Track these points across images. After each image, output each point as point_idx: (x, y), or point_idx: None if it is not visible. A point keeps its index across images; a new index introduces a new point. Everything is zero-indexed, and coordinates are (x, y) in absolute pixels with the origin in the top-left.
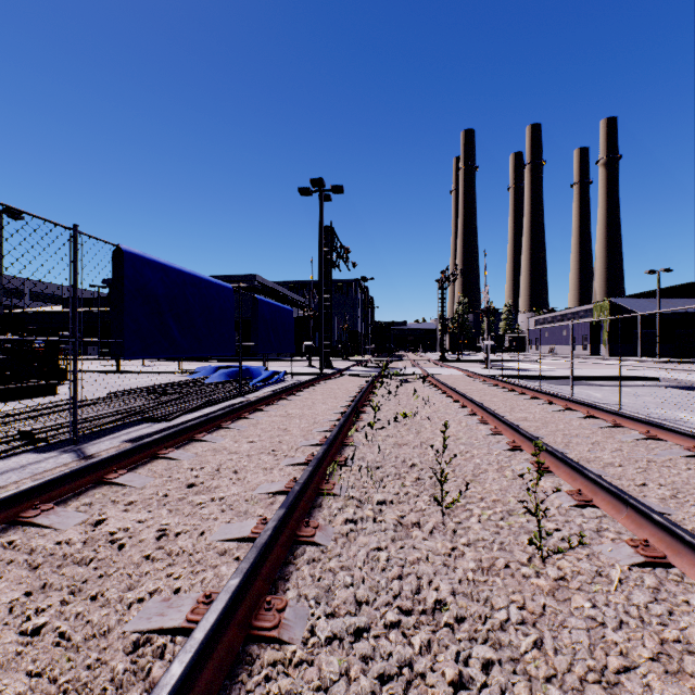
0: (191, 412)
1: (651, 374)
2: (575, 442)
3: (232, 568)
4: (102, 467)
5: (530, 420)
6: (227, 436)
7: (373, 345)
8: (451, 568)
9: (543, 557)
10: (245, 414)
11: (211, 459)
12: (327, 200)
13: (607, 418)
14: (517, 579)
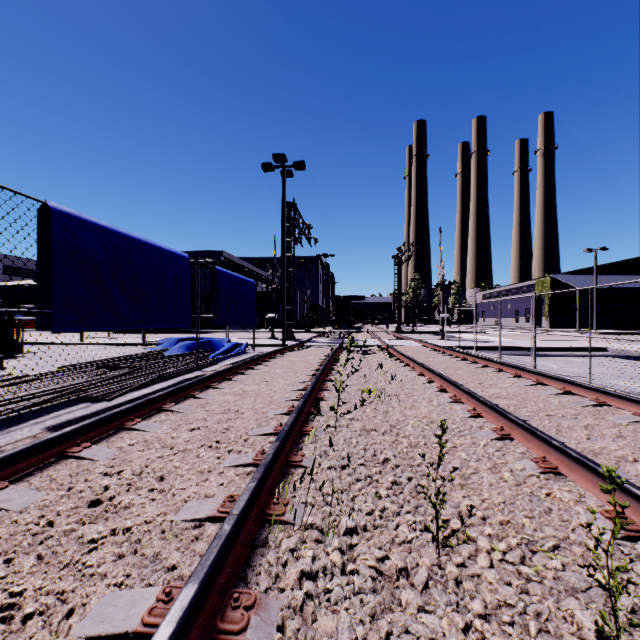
0: (140, 388)
1: (597, 344)
2: (565, 426)
3: None
4: None
5: (505, 397)
6: (166, 421)
7: (333, 318)
8: None
9: None
10: (194, 392)
11: (135, 458)
12: (289, 176)
13: (588, 395)
14: None
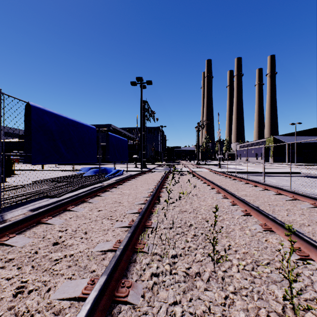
0: (72, 191)
1: (296, 170)
2: (277, 209)
3: None
4: None
5: (248, 196)
6: (86, 207)
7: (165, 157)
8: None
9: (294, 310)
10: (99, 193)
11: (73, 224)
12: (144, 88)
13: (288, 195)
14: None
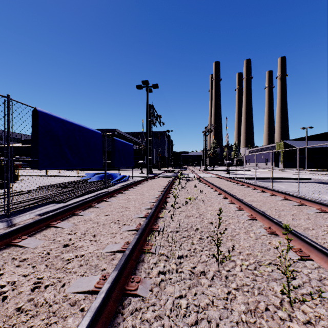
0: (78, 197)
1: (306, 176)
2: (283, 214)
3: (76, 320)
4: (11, 235)
5: (255, 201)
6: (93, 211)
7: (172, 163)
8: (230, 312)
9: (291, 303)
10: (105, 199)
11: (81, 227)
12: (150, 91)
13: (296, 200)
14: (276, 321)
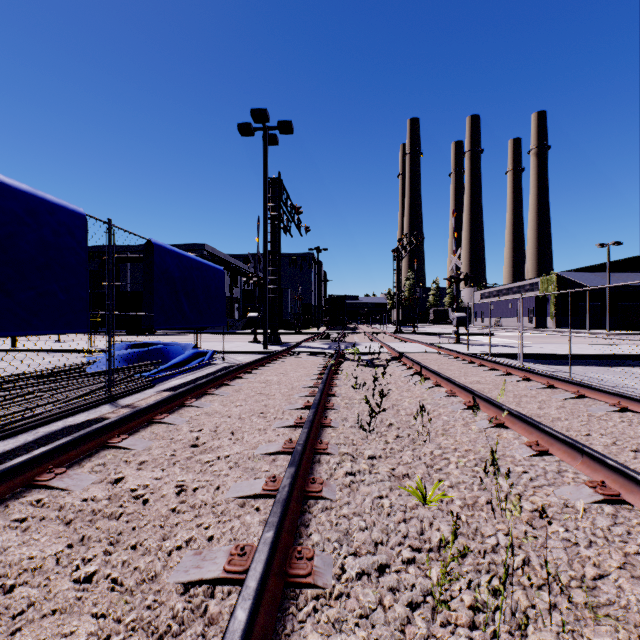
0: None
1: None
2: None
3: None
4: None
5: None
6: None
7: (326, 318)
8: None
9: None
10: None
11: None
12: (273, 143)
13: None
14: None
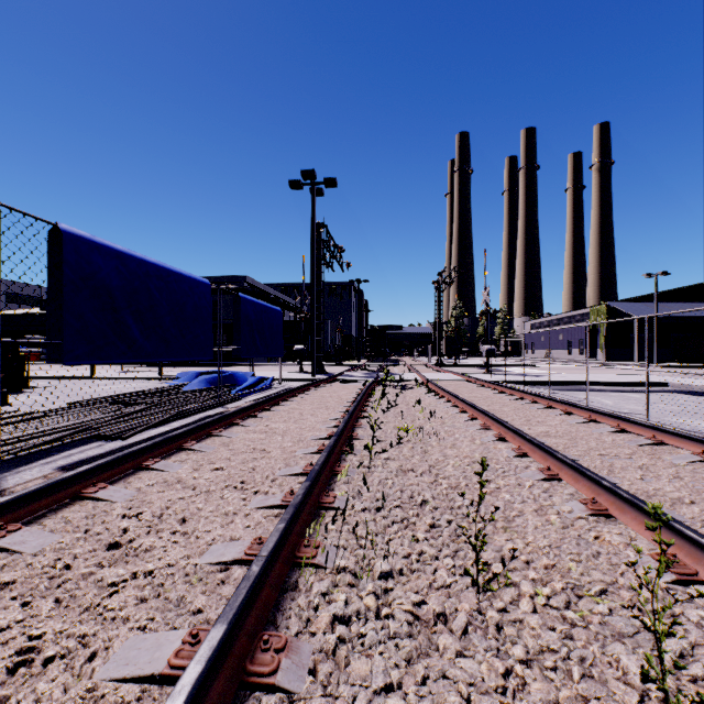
0: (157, 426)
1: (657, 379)
2: (619, 466)
3: None
4: None
5: (554, 436)
6: (187, 461)
7: (367, 350)
8: None
9: None
10: (217, 430)
11: (154, 499)
12: (319, 194)
13: (644, 433)
14: None
